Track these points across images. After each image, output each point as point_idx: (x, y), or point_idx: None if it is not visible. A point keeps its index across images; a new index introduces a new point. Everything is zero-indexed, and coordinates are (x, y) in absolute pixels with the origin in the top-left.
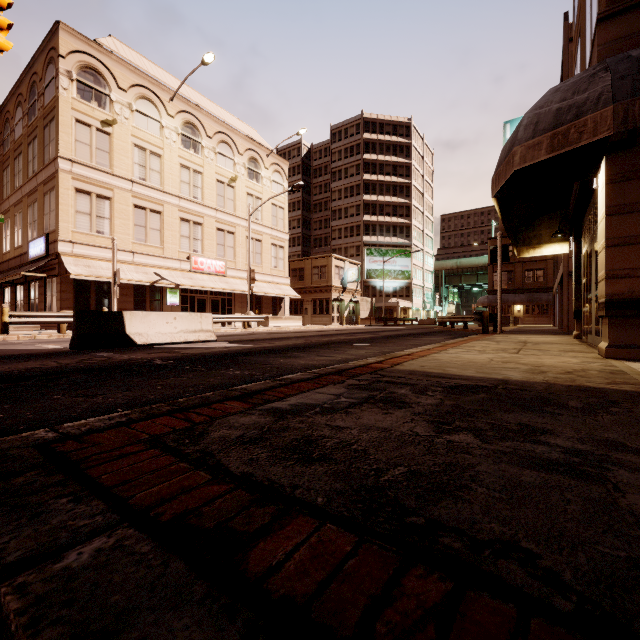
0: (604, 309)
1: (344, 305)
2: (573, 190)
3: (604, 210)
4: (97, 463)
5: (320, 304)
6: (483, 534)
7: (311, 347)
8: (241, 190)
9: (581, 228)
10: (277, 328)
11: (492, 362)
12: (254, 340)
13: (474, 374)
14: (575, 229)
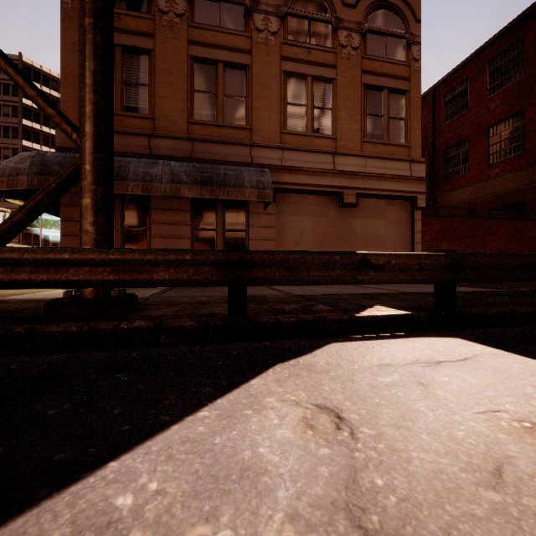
0: None
1: None
2: None
3: (61, 218)
4: None
5: None
6: None
7: None
8: None
9: None
10: None
11: None
12: None
13: None
14: None
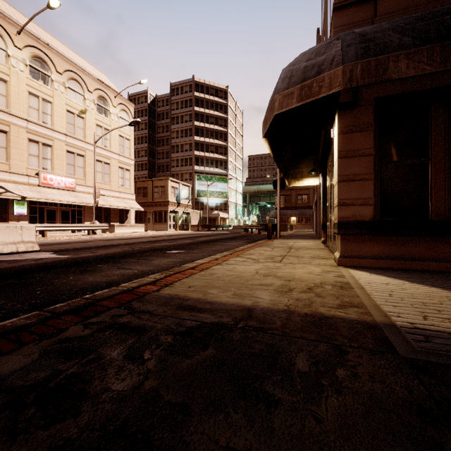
0: (337, 228)
1: (178, 216)
2: (321, 142)
3: (337, 154)
4: None
5: (160, 215)
6: None
7: (125, 256)
8: (91, 121)
9: (326, 168)
10: (120, 234)
11: (256, 276)
12: (81, 248)
13: (229, 299)
14: (322, 169)
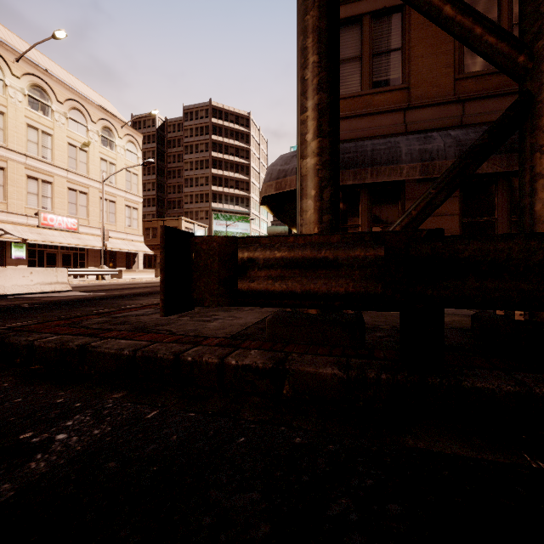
0: None
1: None
2: None
3: None
4: (38, 330)
5: None
6: (163, 329)
7: (153, 293)
8: (94, 155)
9: None
10: (130, 280)
11: None
12: (107, 290)
13: None
14: None
